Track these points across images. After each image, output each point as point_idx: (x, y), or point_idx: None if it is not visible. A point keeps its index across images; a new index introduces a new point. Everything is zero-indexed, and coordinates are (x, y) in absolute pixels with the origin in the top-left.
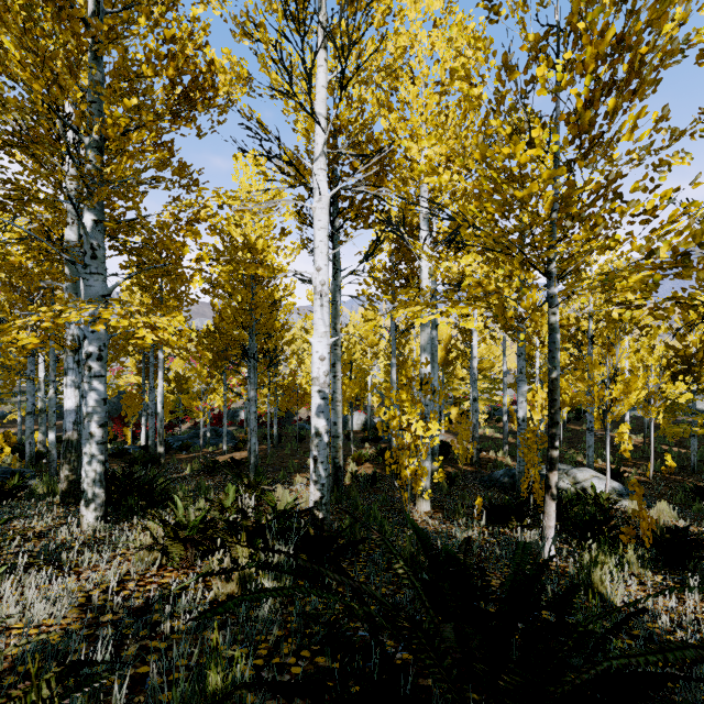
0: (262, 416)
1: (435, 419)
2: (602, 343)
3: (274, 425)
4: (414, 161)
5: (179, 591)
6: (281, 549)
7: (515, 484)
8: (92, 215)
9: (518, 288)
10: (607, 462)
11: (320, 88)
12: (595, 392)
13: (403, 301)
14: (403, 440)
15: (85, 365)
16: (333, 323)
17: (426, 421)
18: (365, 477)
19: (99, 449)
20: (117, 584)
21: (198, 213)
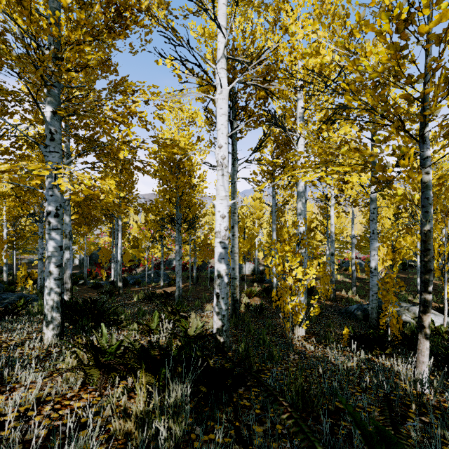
0: (187, 264)
1: (311, 266)
2: (440, 210)
3: (194, 270)
4: (292, 72)
5: (86, 419)
6: (178, 388)
7: (366, 316)
8: (51, 107)
9: (394, 151)
10: (445, 302)
11: (221, 5)
12: (435, 248)
13: (289, 166)
14: (286, 282)
15: (46, 221)
16: (232, 197)
17: (304, 268)
18: (255, 308)
19: (56, 283)
20: (36, 406)
21: (130, 108)
